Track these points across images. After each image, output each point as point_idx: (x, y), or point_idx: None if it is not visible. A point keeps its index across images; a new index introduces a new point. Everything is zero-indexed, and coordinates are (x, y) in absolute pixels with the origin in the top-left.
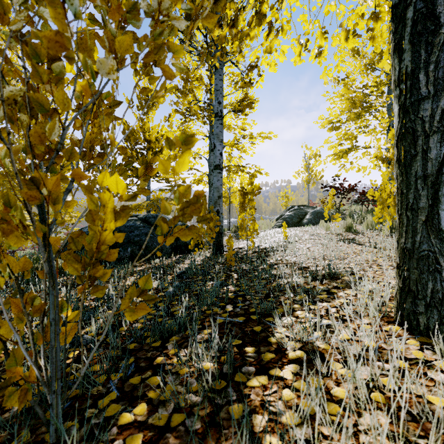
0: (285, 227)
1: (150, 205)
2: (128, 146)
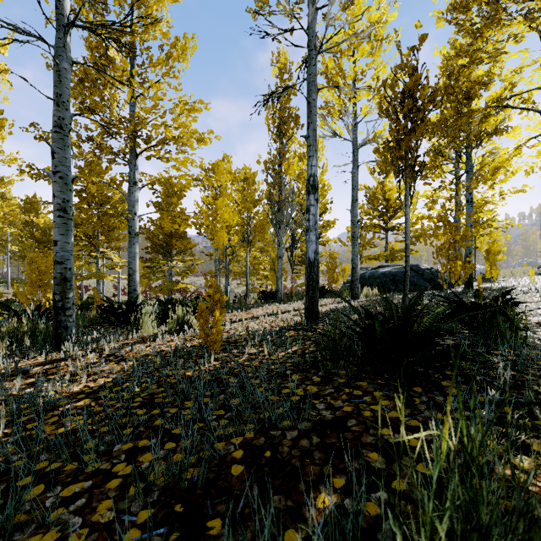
0: (532, 273)
1: (389, 255)
2: (371, 208)
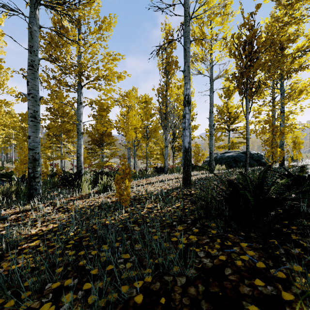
0: None
1: (231, 145)
2: (220, 117)
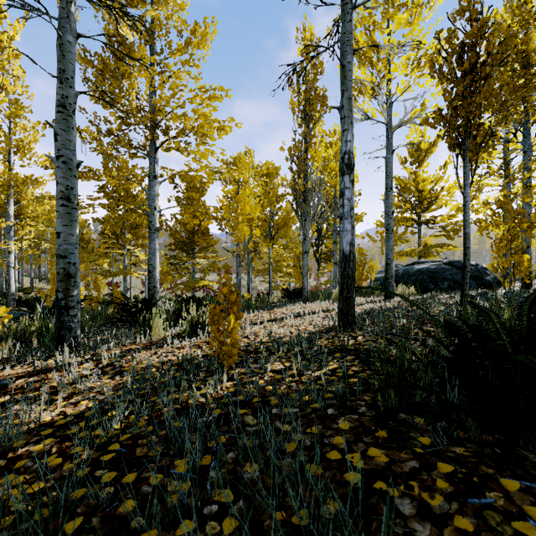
0: None
1: (423, 250)
2: (402, 200)
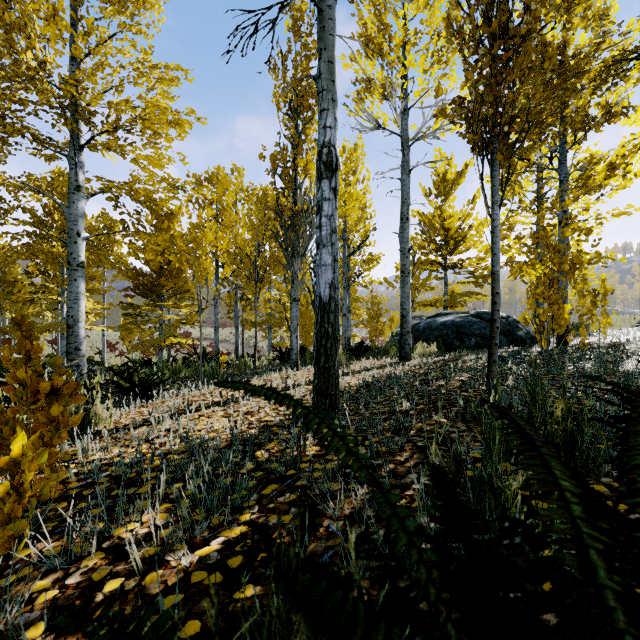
0: None
1: (449, 300)
2: (426, 239)
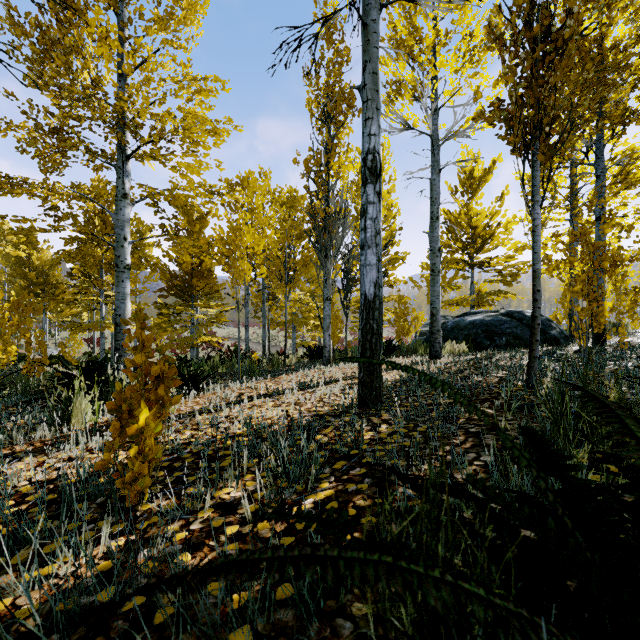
0: None
1: (476, 299)
2: (452, 238)
